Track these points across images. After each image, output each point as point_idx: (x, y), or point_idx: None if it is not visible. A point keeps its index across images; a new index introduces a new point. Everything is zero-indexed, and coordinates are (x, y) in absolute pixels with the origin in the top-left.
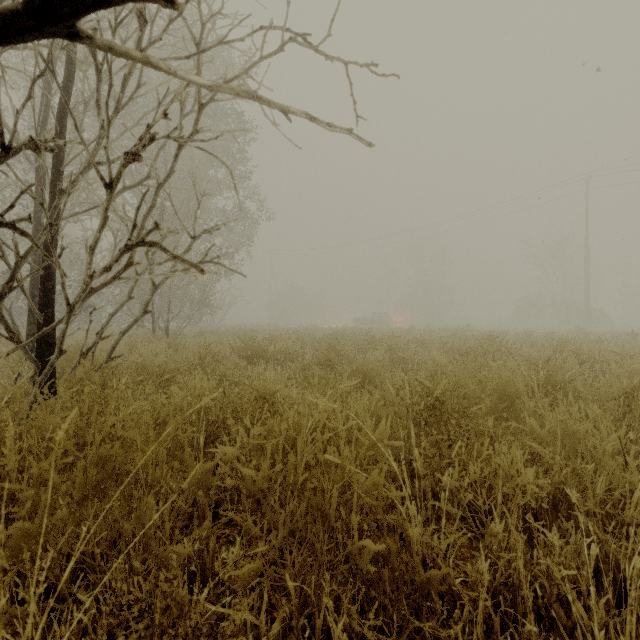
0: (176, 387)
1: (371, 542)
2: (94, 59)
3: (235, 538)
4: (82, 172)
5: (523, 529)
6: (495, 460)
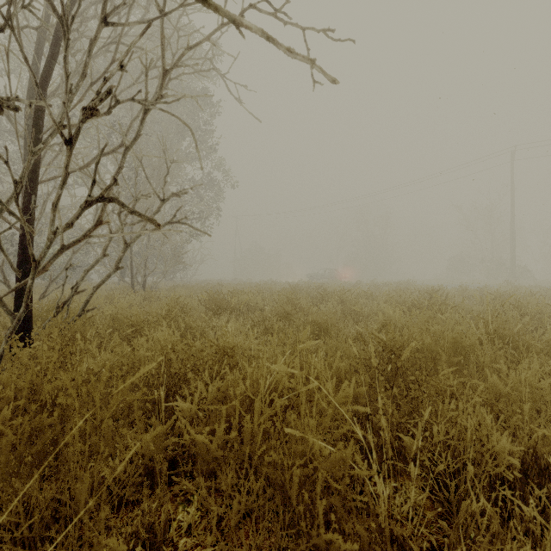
0: (142, 339)
1: (339, 538)
2: (61, 25)
3: (193, 496)
4: (51, 134)
5: (490, 493)
6: (462, 422)
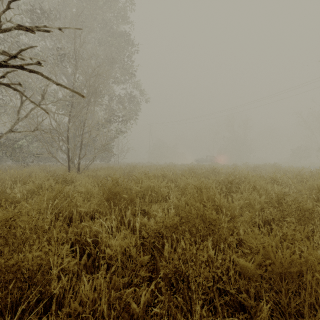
0: None
1: None
2: None
3: None
4: None
5: None
6: None
